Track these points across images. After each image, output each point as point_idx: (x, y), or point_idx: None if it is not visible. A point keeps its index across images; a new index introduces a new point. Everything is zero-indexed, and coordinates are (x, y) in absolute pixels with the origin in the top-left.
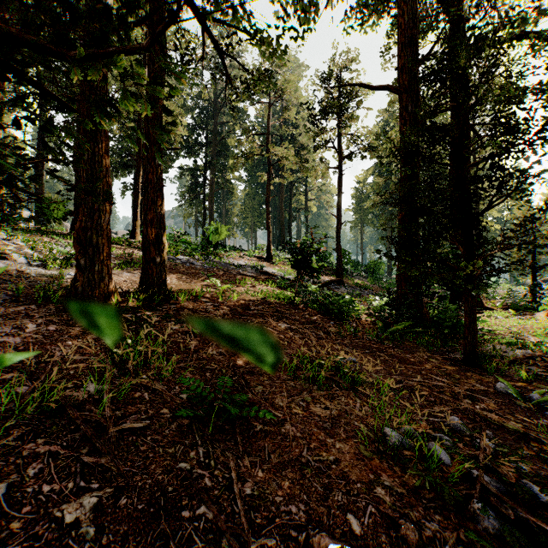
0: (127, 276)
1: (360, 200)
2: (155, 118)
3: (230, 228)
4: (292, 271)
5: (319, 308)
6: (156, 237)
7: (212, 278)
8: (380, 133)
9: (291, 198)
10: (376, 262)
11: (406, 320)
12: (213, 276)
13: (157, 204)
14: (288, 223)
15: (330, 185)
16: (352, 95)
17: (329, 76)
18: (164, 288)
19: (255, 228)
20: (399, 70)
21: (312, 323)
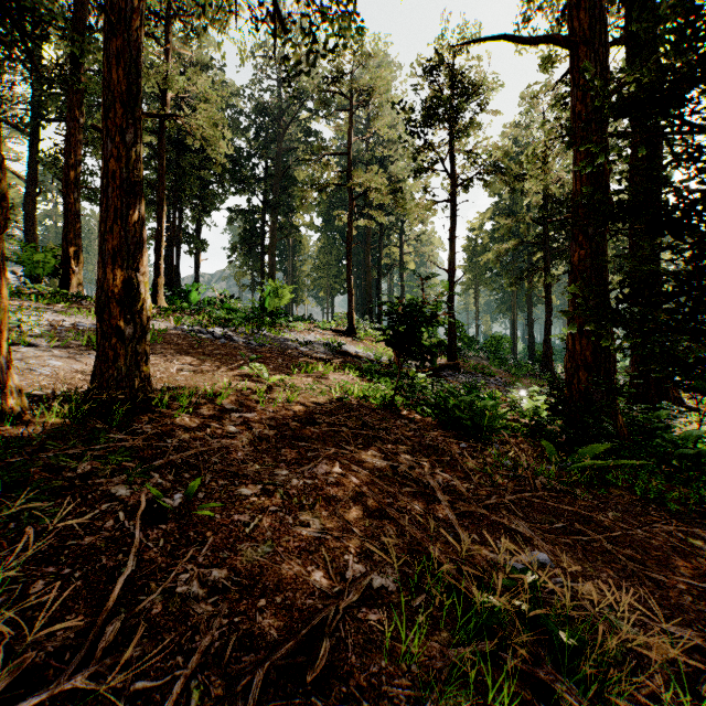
0: (92, 361)
1: (473, 254)
2: (124, 51)
3: (299, 291)
4: (384, 349)
5: (434, 413)
6: (125, 286)
7: (254, 364)
8: (512, 150)
9: (381, 250)
10: (499, 337)
11: (594, 440)
12: (260, 360)
13: (129, 220)
14: (377, 284)
15: (434, 233)
16: (472, 92)
17: (438, 66)
18: (144, 386)
19: (332, 291)
20: (572, 8)
21: (428, 448)
